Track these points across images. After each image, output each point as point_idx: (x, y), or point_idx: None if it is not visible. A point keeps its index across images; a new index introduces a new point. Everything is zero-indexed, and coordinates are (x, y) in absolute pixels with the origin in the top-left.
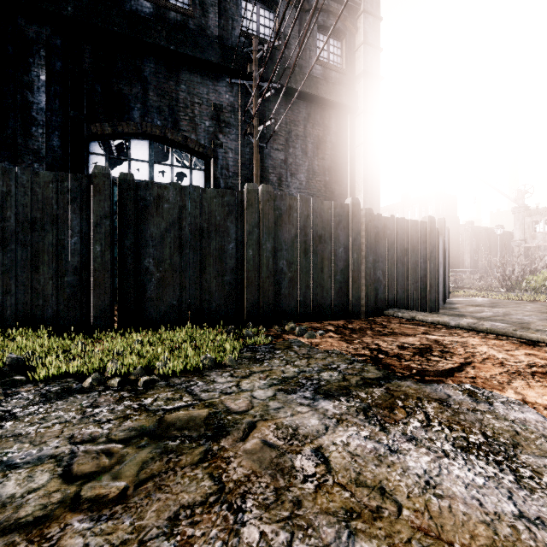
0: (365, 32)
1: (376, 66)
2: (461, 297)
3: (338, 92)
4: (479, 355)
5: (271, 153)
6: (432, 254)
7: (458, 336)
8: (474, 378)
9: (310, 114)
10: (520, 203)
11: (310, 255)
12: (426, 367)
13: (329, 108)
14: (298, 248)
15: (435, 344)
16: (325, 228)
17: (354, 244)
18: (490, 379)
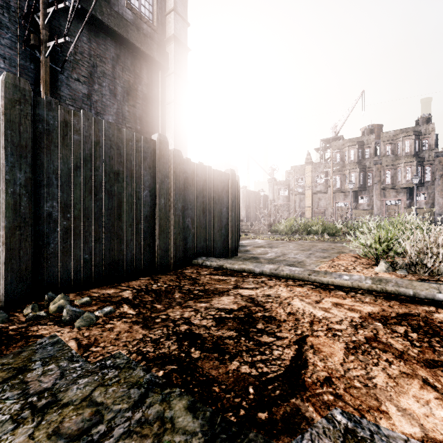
0: (175, 1)
1: (184, 37)
2: (247, 240)
3: (149, 45)
4: (301, 317)
5: (69, 82)
6: (233, 203)
7: (267, 286)
8: (331, 380)
9: (120, 56)
10: (272, 176)
11: (102, 196)
12: (264, 371)
13: (140, 58)
14: (81, 185)
15: (252, 304)
16: (124, 164)
17: (161, 188)
18: (348, 378)
